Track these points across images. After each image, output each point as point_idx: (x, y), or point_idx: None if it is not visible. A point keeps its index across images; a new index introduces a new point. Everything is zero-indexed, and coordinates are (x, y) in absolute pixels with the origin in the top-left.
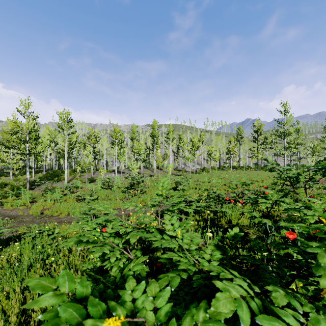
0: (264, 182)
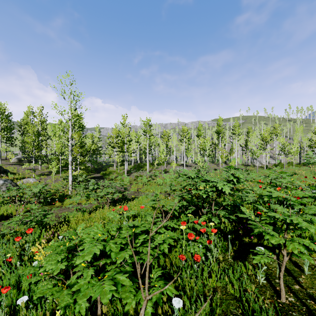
0: None
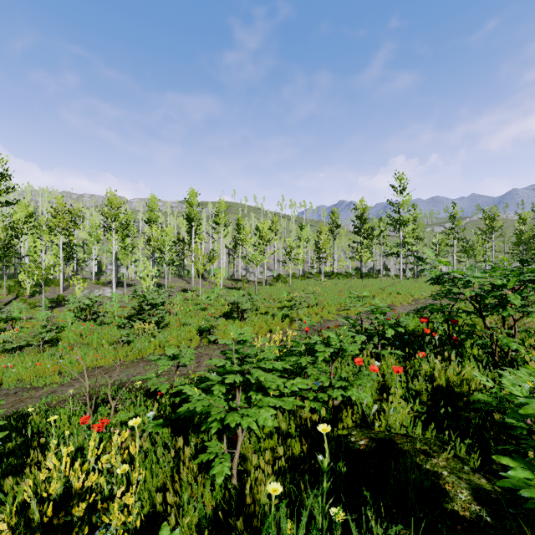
0: (377, 298)
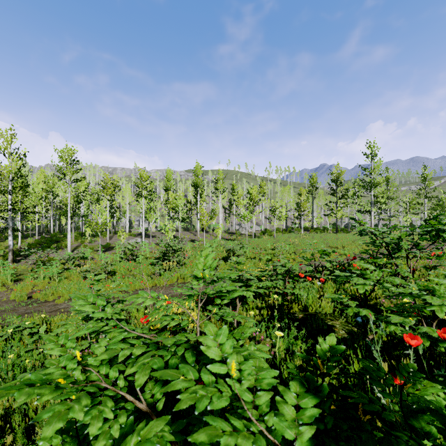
0: (346, 248)
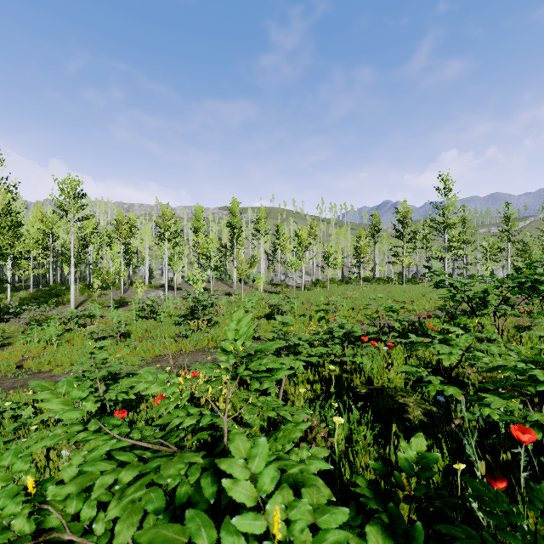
0: (415, 303)
